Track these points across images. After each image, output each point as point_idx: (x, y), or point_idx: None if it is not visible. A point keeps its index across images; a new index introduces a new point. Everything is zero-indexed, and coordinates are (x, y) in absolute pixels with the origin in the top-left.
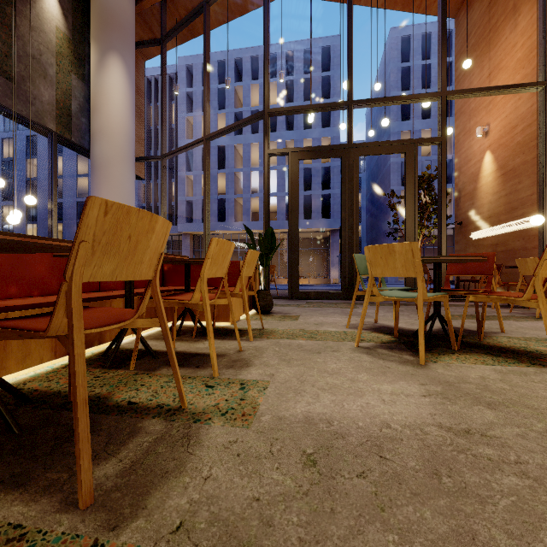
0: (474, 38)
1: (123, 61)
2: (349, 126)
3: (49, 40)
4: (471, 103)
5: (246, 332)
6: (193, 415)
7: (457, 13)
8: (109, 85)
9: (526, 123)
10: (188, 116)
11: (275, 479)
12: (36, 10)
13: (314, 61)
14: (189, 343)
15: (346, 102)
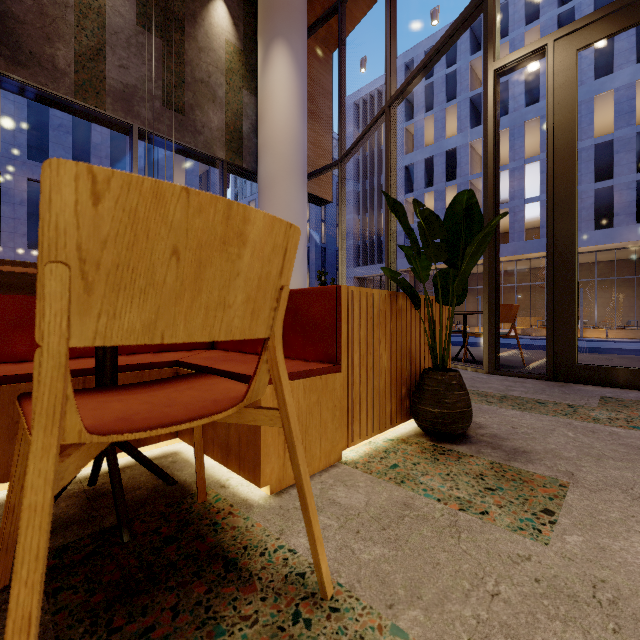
0: None
1: (288, 47)
2: None
3: (218, 58)
4: None
5: (220, 607)
6: None
7: None
8: (273, 83)
9: None
10: (407, 125)
11: None
12: (205, 29)
13: None
14: None
15: None
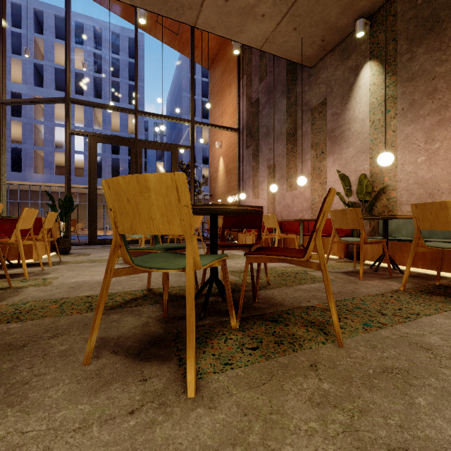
0: (216, 89)
1: None
2: (136, 126)
3: None
4: None
5: (47, 263)
6: (17, 288)
7: (210, 68)
8: None
9: (234, 147)
10: None
11: (57, 291)
12: None
13: (121, 46)
14: (0, 271)
15: (133, 110)
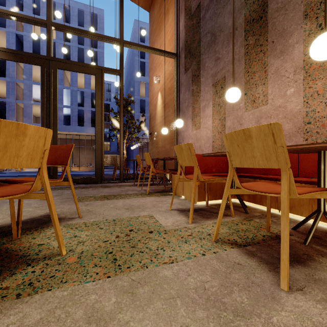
0: (155, 25)
1: None
2: (48, 41)
3: None
4: (154, 63)
5: None
6: None
7: (150, 9)
8: None
9: (171, 77)
10: None
11: None
12: None
13: (85, 20)
14: None
15: (45, 21)
